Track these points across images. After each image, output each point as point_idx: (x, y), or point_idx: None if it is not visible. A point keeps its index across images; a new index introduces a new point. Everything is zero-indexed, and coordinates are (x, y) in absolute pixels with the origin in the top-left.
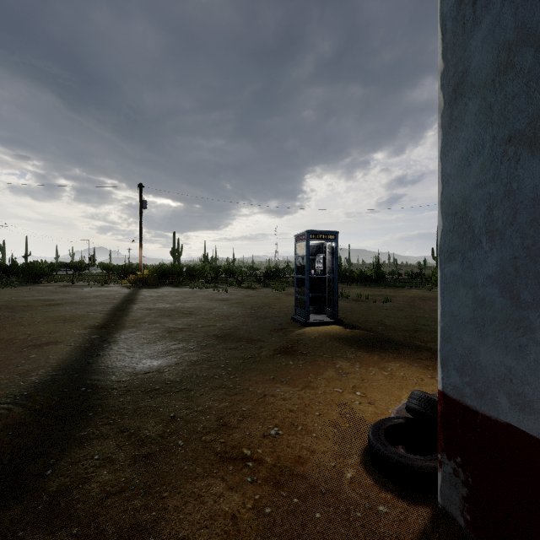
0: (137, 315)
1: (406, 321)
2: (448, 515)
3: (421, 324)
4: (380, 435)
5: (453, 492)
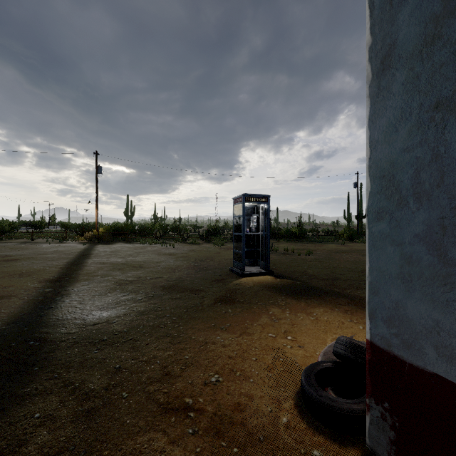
0: (90, 269)
1: (326, 271)
2: (376, 455)
3: (338, 273)
4: (311, 380)
5: (381, 434)
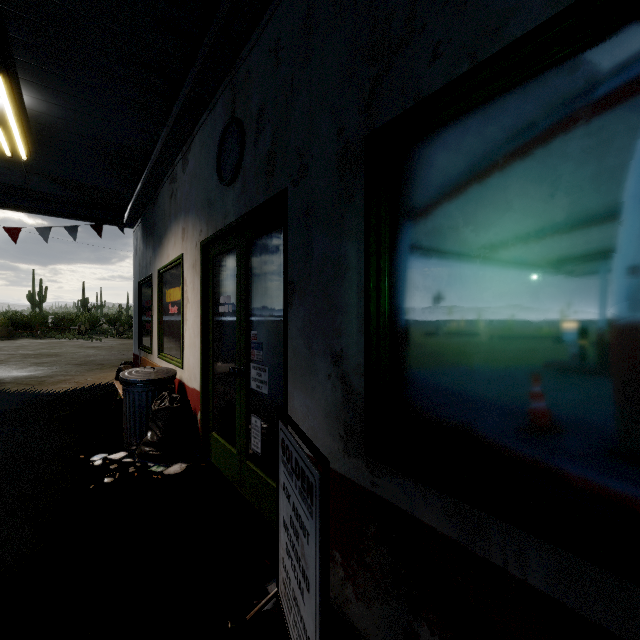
0: (1, 358)
1: None
2: None
3: None
4: None
5: None
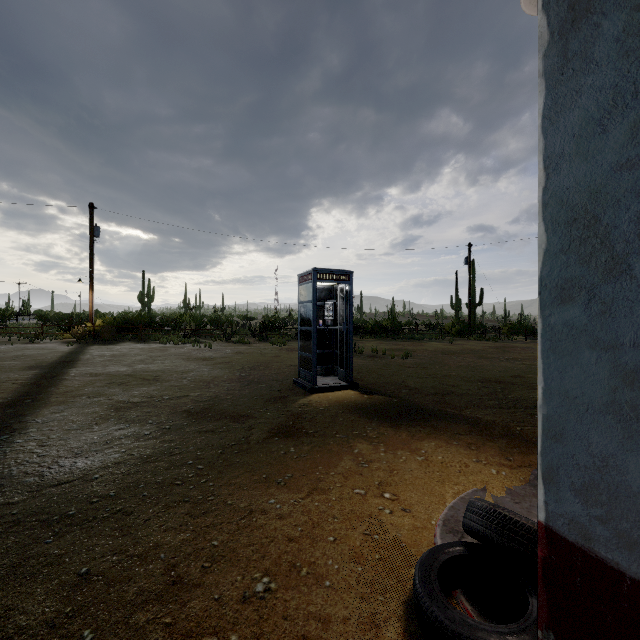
0: (72, 385)
1: (432, 382)
2: None
3: (450, 385)
4: (433, 585)
5: None
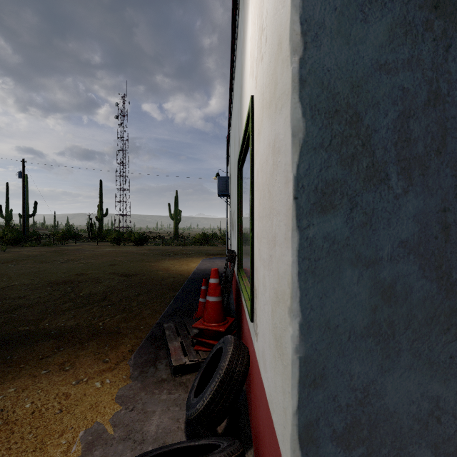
0: None
1: None
2: None
3: (15, 297)
4: None
5: None
